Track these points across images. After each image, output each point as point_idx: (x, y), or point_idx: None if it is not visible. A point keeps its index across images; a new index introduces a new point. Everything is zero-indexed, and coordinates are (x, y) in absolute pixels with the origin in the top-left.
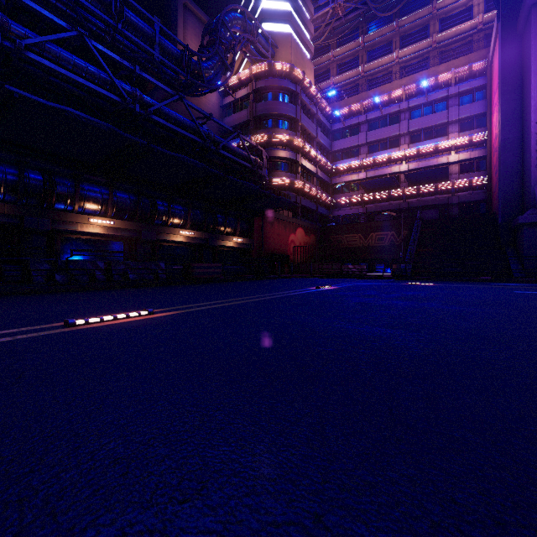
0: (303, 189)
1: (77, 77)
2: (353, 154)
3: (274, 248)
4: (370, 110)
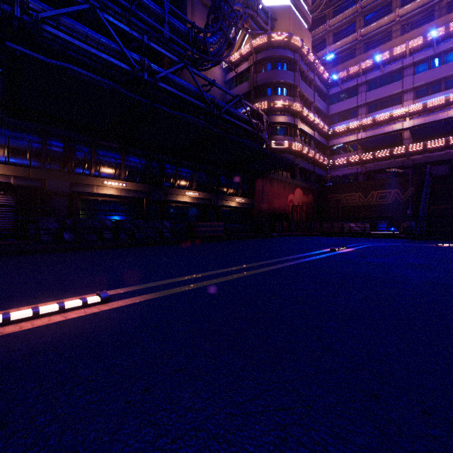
0: (301, 151)
1: (90, 48)
2: (351, 116)
3: (274, 208)
4: (369, 70)
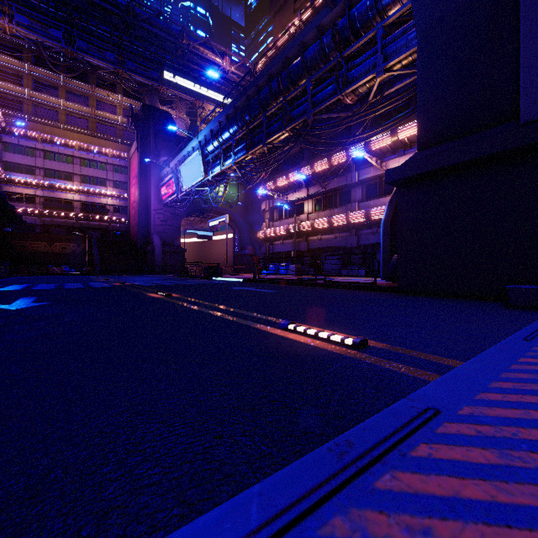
0: None
1: None
2: (28, 171)
3: None
4: (47, 142)
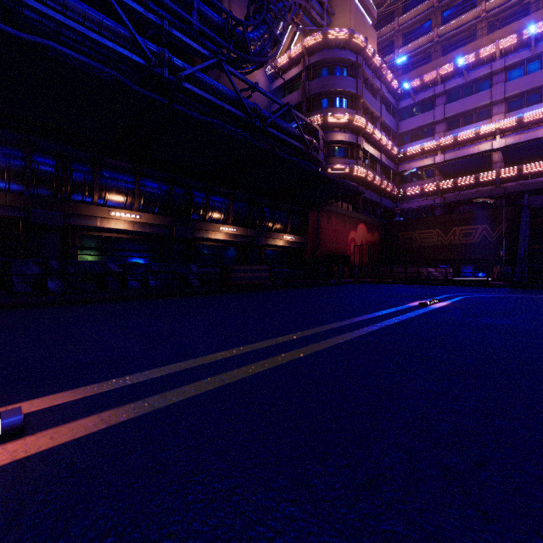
0: (365, 177)
1: (89, 32)
2: (426, 134)
3: (332, 248)
4: (449, 78)
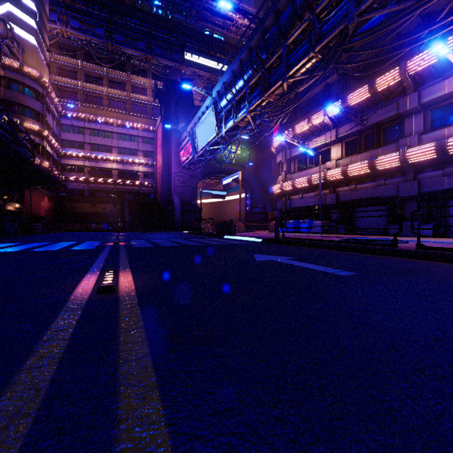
0: (48, 168)
1: None
2: (79, 147)
3: (34, 212)
4: (92, 122)
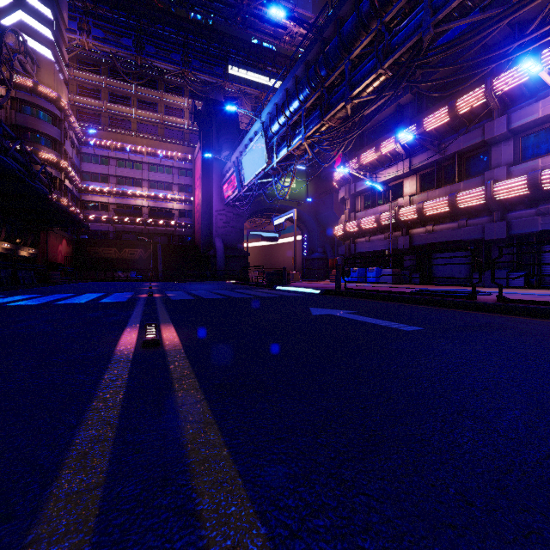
0: (67, 205)
1: None
2: (103, 180)
3: (51, 258)
4: (119, 150)
